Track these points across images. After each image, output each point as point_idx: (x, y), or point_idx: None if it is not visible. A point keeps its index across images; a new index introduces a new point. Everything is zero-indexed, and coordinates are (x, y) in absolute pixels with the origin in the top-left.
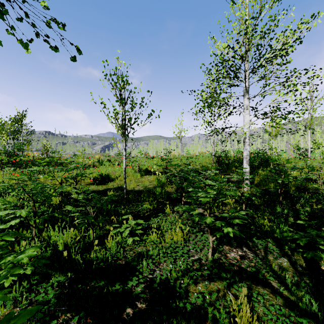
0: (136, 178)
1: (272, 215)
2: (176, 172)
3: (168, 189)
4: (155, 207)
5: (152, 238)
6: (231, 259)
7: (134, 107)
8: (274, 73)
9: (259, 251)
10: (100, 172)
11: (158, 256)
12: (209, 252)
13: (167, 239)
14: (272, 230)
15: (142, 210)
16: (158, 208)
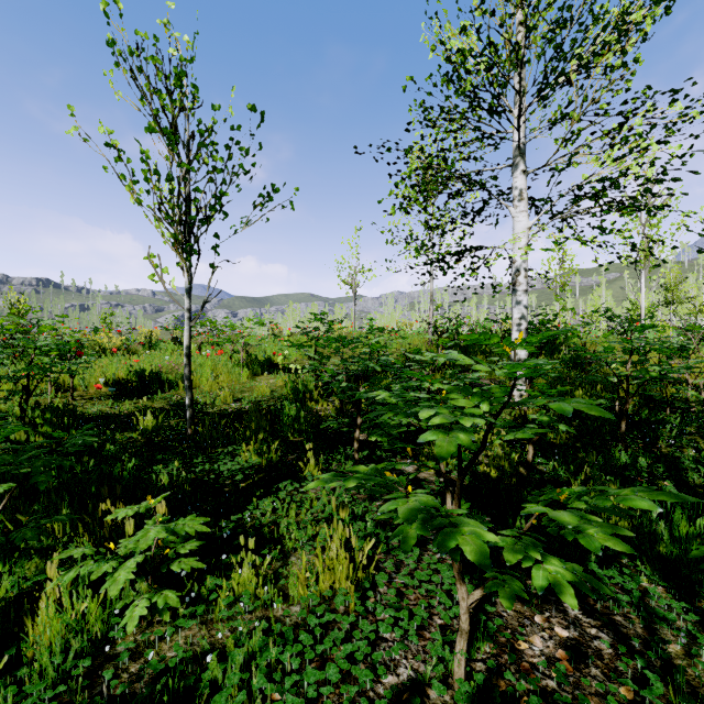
0: (237, 383)
1: (611, 477)
2: (341, 360)
3: (319, 408)
4: (275, 462)
5: (236, 586)
6: (538, 667)
7: (219, 169)
8: (594, 99)
9: (623, 618)
10: (142, 366)
11: (241, 696)
12: (456, 654)
13: (294, 587)
14: (648, 532)
15: (230, 474)
16: (284, 464)
